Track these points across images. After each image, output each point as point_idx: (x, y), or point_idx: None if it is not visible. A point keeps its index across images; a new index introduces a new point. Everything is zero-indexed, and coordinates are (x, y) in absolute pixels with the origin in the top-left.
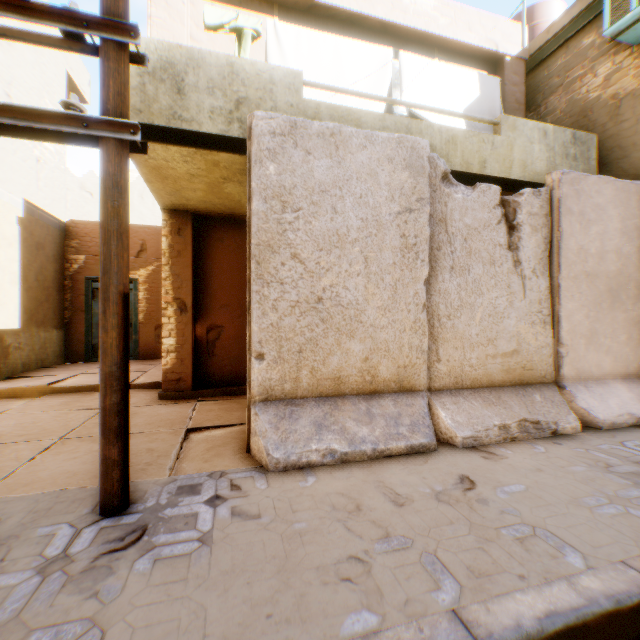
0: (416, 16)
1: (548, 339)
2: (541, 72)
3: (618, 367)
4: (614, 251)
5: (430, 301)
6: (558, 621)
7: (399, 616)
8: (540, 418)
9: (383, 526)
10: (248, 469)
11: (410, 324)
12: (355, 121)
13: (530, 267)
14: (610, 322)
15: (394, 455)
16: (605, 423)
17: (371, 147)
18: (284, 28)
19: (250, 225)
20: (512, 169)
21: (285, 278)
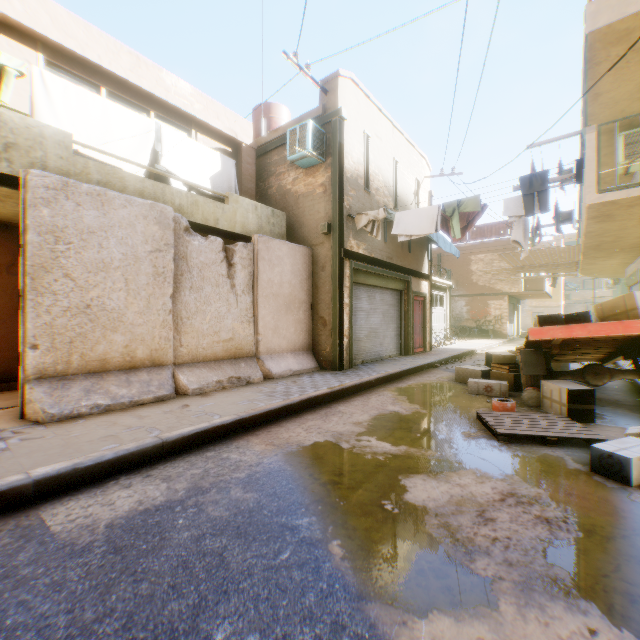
0: (177, 96)
1: (252, 331)
2: (267, 159)
3: (291, 346)
4: (288, 282)
5: (176, 308)
6: (197, 430)
7: (130, 442)
8: (242, 375)
9: (130, 426)
10: (27, 425)
11: (160, 323)
12: (120, 178)
13: (241, 289)
14: (286, 321)
15: (146, 403)
16: (277, 375)
17: (131, 207)
18: (53, 78)
19: (26, 250)
20: (236, 227)
21: (59, 290)
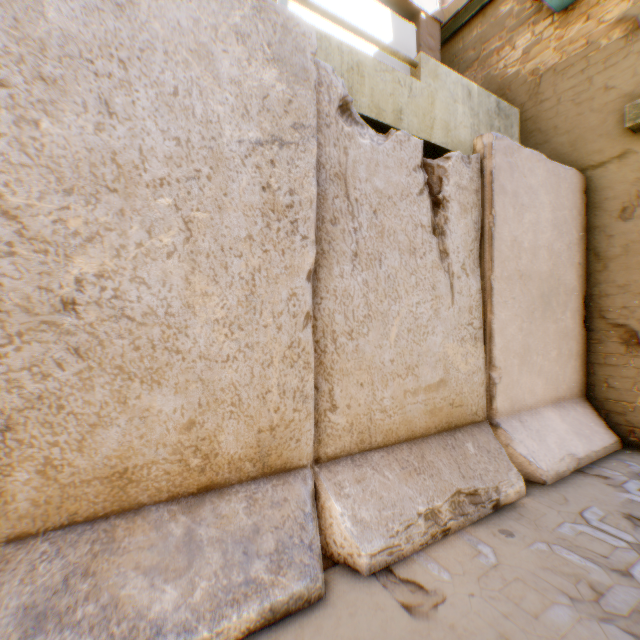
0: None
1: (480, 361)
2: (457, 44)
3: (550, 390)
4: (547, 247)
5: (320, 308)
6: None
7: None
8: (478, 484)
9: None
10: None
11: (282, 350)
12: None
13: (460, 261)
14: (543, 335)
15: (233, 639)
16: (550, 475)
17: None
18: None
19: None
20: (434, 130)
21: None
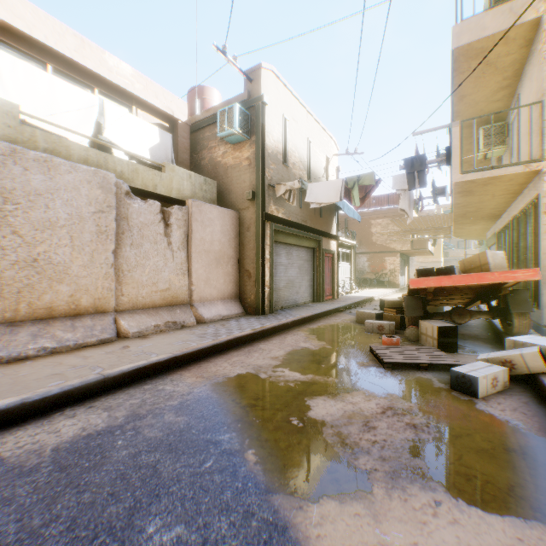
0: (119, 76)
1: (186, 282)
2: (200, 134)
3: (221, 295)
4: (218, 241)
5: (117, 262)
6: (136, 367)
7: (75, 379)
8: (177, 320)
9: (75, 365)
10: None
11: (103, 275)
12: (66, 147)
13: (177, 246)
14: (217, 274)
15: (90, 346)
16: (208, 320)
17: (76, 173)
18: (1, 53)
19: None
20: (172, 192)
21: (7, 246)
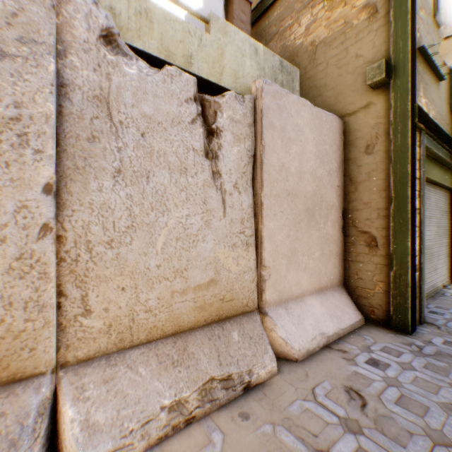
0: None
1: (252, 262)
2: (264, 21)
3: (315, 282)
4: (311, 172)
5: (71, 220)
6: None
7: None
8: (233, 369)
9: None
10: None
11: (8, 262)
12: None
13: (232, 181)
14: (308, 240)
15: None
16: (302, 353)
17: None
18: None
19: None
20: (223, 76)
21: None
